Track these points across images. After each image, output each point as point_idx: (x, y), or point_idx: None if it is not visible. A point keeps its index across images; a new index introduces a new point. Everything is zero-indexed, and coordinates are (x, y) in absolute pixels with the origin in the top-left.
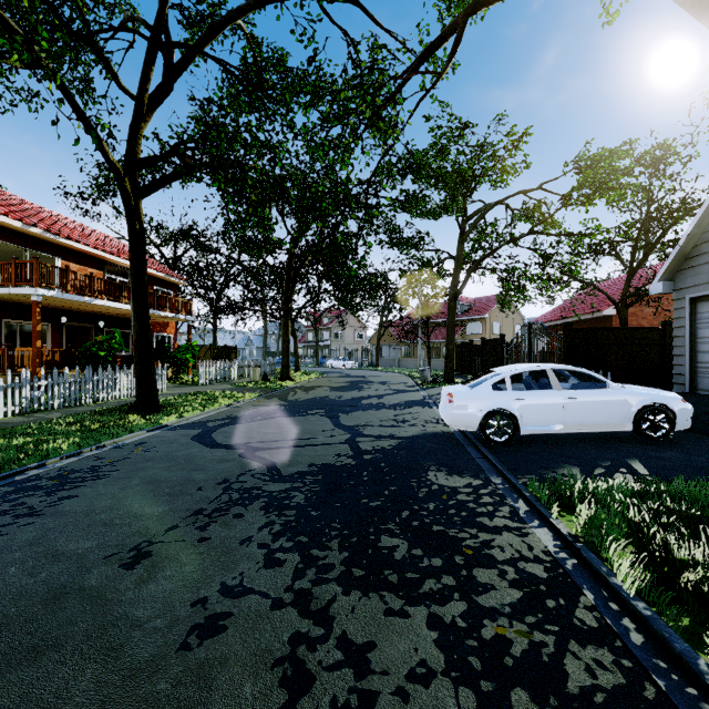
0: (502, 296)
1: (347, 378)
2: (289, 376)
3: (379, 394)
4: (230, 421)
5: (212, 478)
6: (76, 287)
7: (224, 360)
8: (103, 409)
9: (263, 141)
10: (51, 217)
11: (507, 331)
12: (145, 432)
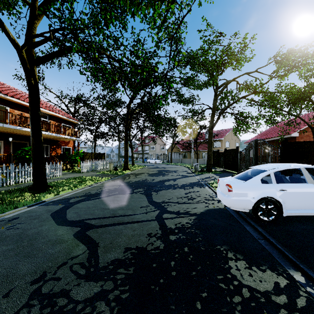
0: (230, 129)
1: (156, 168)
2: (128, 167)
3: (174, 178)
4: (85, 198)
5: (33, 270)
6: (12, 121)
7: (98, 159)
8: (15, 189)
9: (109, 36)
10: (7, 87)
11: (232, 146)
12: (26, 207)
